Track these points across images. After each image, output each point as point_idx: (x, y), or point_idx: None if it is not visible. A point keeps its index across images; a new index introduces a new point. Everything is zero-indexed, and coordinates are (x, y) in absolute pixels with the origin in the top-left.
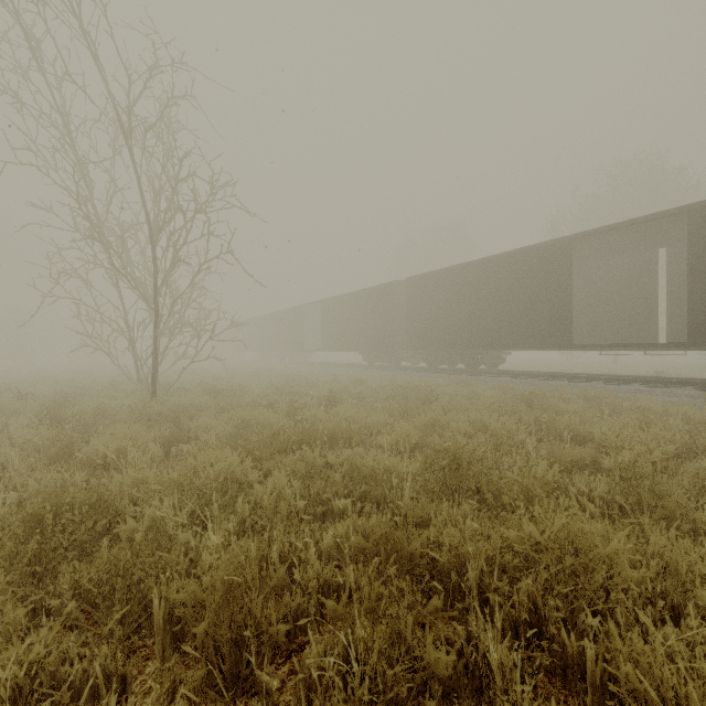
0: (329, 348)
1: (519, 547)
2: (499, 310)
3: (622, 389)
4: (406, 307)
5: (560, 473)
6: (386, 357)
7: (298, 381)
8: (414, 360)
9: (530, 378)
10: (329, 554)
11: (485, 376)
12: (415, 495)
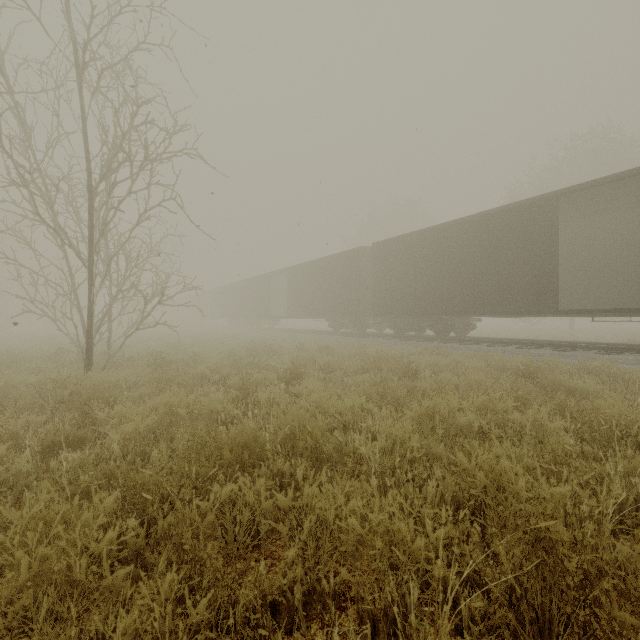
0: (295, 314)
1: None
2: (473, 274)
3: (620, 360)
4: (373, 272)
5: None
6: (352, 324)
7: (260, 349)
8: (379, 326)
9: (506, 346)
10: None
11: (457, 344)
12: None
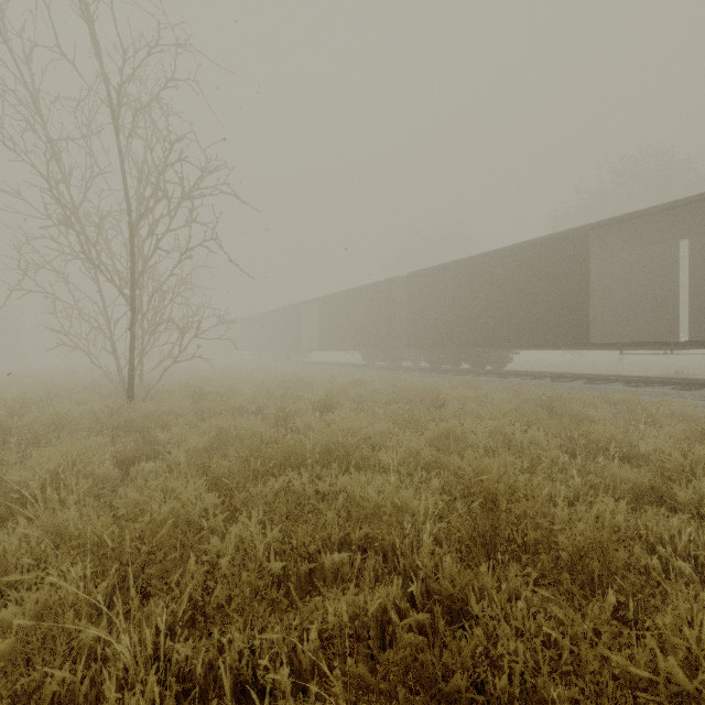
0: (327, 347)
1: (631, 680)
2: (507, 306)
3: (646, 392)
4: (407, 304)
5: (615, 505)
6: (386, 357)
7: (292, 382)
8: (415, 359)
9: (540, 379)
10: (313, 663)
11: (492, 377)
12: (437, 550)
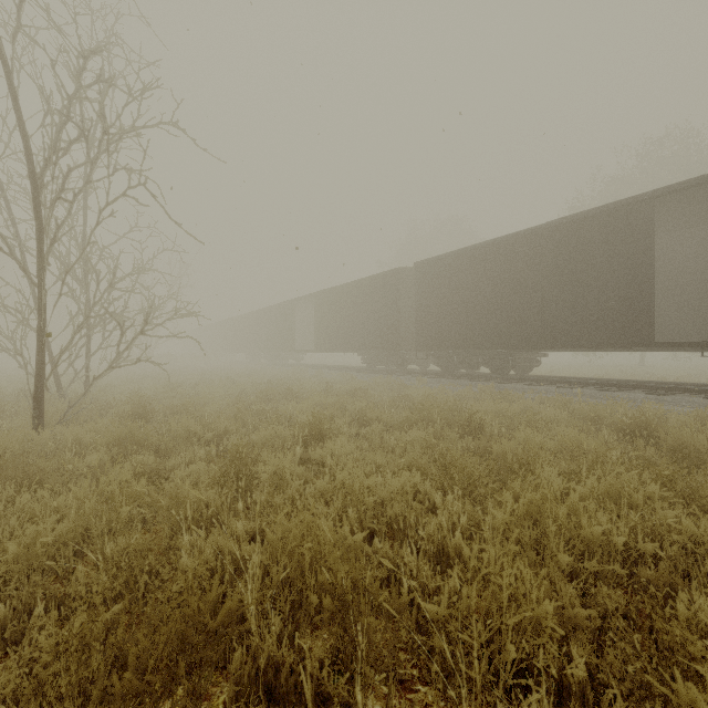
0: (322, 348)
1: None
2: (541, 298)
3: None
4: (415, 298)
5: None
6: (390, 359)
7: (277, 391)
8: (422, 362)
9: (582, 388)
10: None
11: (520, 384)
12: None
